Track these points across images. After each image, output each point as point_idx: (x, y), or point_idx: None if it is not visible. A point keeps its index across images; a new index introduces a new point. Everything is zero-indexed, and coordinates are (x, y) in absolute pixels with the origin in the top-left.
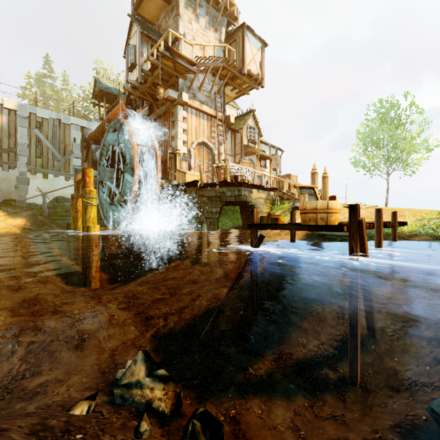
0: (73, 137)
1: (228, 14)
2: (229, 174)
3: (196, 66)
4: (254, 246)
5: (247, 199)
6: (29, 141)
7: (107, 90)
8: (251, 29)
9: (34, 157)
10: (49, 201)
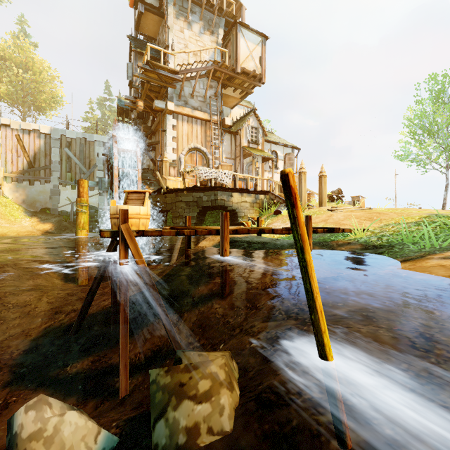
0: (97, 152)
1: (225, 13)
2: (198, 179)
3: (180, 74)
4: (107, 250)
5: (226, 203)
6: (61, 158)
7: (126, 107)
8: (245, 25)
9: (64, 172)
10: None
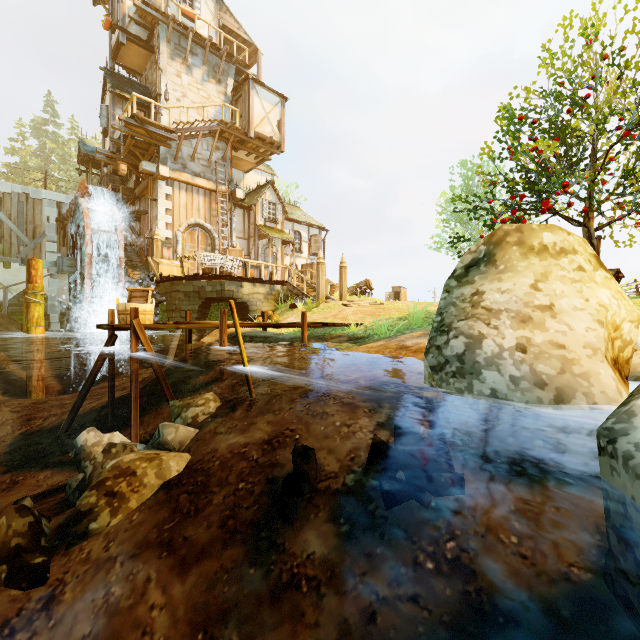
0: (47, 216)
1: (235, 61)
2: (201, 266)
3: (177, 132)
4: (105, 345)
5: (235, 294)
6: None
7: (93, 154)
8: (259, 82)
9: None
10: (13, 297)
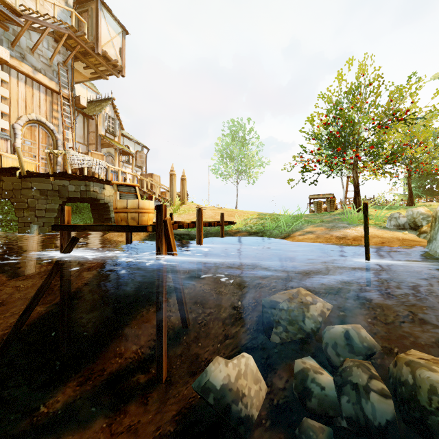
0: None
1: None
2: (70, 165)
3: (23, 17)
4: (63, 251)
5: (98, 195)
6: None
7: None
8: (107, 7)
9: None
10: None
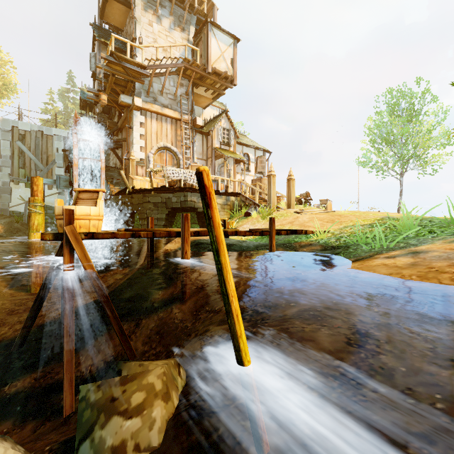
0: (56, 148)
1: (196, 11)
2: (167, 179)
3: (148, 69)
4: (56, 255)
5: (196, 204)
6: (12, 153)
7: (90, 100)
8: (216, 25)
9: (16, 167)
10: None
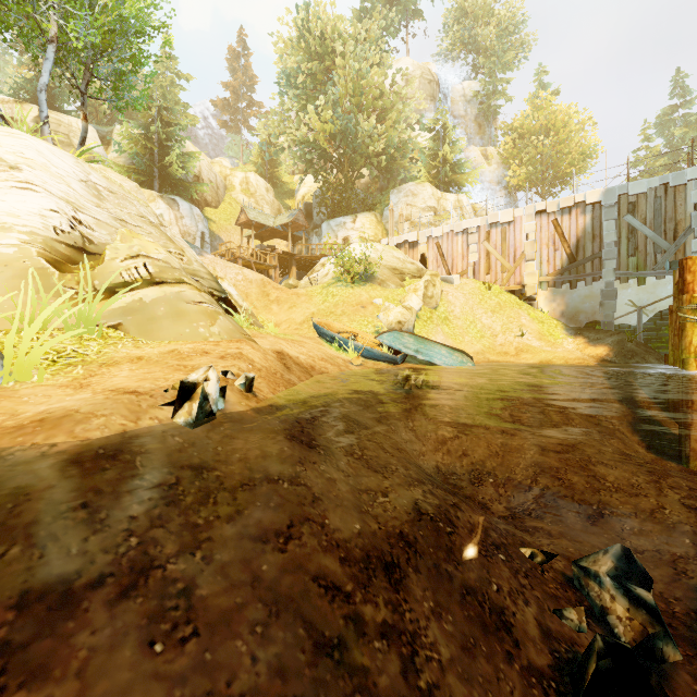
0: (692, 203)
1: None
2: None
3: None
4: None
5: None
6: (618, 236)
7: None
8: None
9: (624, 257)
10: (648, 320)
